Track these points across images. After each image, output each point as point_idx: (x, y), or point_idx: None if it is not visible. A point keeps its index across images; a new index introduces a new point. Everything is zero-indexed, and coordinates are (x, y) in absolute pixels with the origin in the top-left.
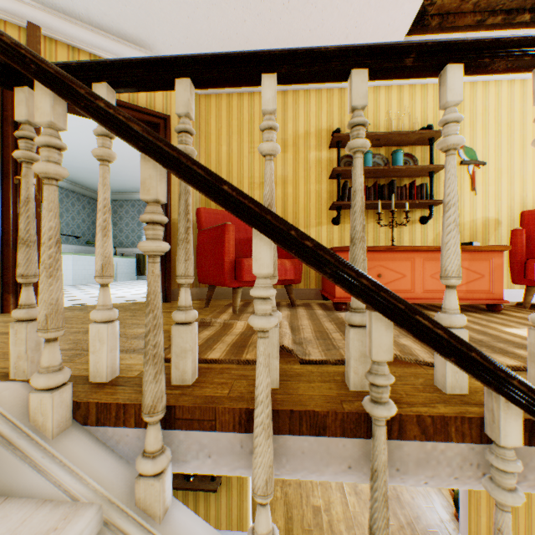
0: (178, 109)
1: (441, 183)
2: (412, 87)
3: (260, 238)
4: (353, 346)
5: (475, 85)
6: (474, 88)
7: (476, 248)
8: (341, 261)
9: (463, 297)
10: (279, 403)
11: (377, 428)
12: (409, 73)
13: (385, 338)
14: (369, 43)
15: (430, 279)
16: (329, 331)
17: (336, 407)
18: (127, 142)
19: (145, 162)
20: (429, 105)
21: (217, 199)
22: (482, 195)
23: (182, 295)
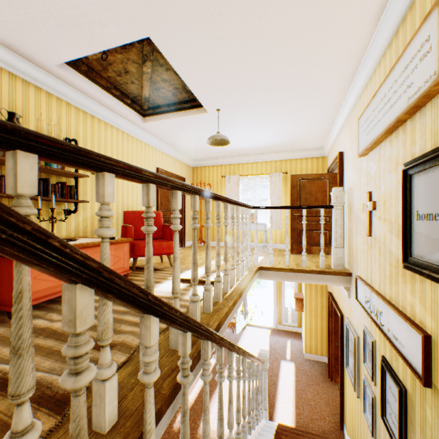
0: (23, 187)
1: (81, 185)
2: (60, 100)
3: (154, 320)
4: None
5: (101, 122)
6: (101, 123)
7: (119, 242)
8: (187, 315)
9: None
10: (139, 425)
11: (187, 388)
12: (165, 188)
13: (190, 342)
14: (30, 43)
15: None
16: (61, 347)
17: (163, 396)
18: (70, 277)
19: (82, 292)
20: (73, 122)
21: (138, 305)
22: None
23: (26, 413)
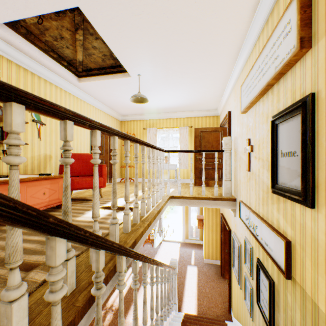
0: None
1: None
2: (1, 56)
3: (61, 241)
4: (69, 270)
5: (41, 79)
6: (40, 80)
7: (54, 177)
8: (98, 235)
9: (48, 204)
10: None
11: (100, 299)
12: (84, 127)
13: (103, 258)
14: None
15: (31, 198)
16: None
17: (77, 308)
18: None
19: None
20: (14, 76)
21: (38, 227)
22: (45, 141)
23: None
